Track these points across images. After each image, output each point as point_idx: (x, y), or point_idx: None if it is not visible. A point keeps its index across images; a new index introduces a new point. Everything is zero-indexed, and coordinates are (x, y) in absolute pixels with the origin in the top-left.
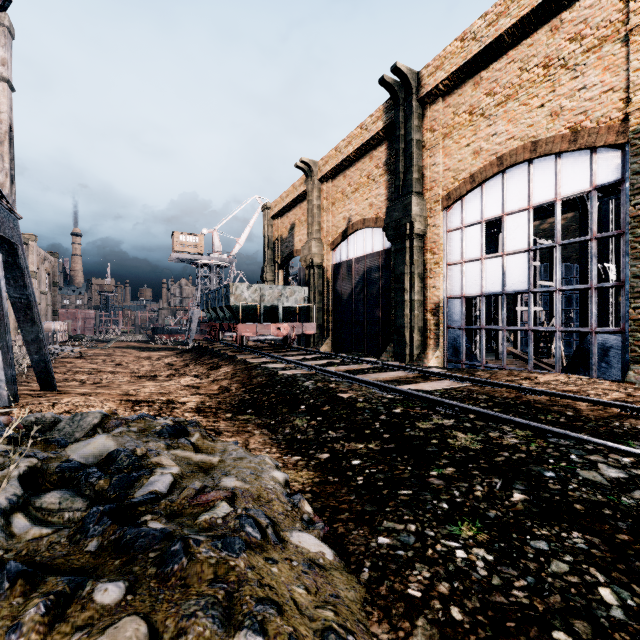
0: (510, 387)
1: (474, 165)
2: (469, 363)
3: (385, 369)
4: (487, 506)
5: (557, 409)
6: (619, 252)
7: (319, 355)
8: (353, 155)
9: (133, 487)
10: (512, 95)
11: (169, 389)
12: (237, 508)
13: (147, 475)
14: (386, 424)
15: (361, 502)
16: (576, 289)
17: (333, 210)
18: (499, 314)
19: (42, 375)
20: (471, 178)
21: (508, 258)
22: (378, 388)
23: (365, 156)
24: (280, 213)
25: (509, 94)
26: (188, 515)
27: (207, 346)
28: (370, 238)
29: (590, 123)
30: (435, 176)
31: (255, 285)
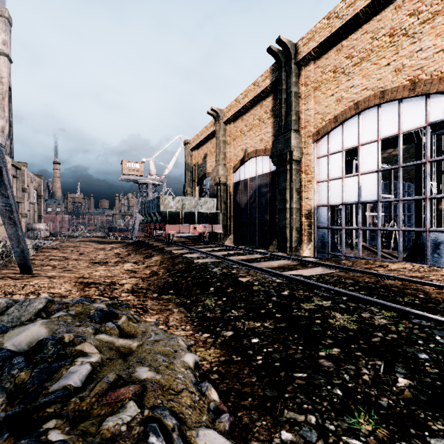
0: (369, 273)
1: (337, 109)
2: (333, 253)
3: (273, 258)
4: (377, 393)
5: (410, 292)
6: (439, 173)
7: (224, 247)
8: (248, 104)
9: (51, 379)
10: (365, 57)
11: (114, 273)
12: (144, 409)
13: (67, 365)
14: (277, 305)
15: (262, 385)
16: (414, 199)
17: (234, 144)
18: (353, 218)
19: (22, 262)
20: (335, 119)
21: (362, 177)
22: (269, 274)
23: (257, 105)
24: (196, 146)
25: (363, 57)
26: (94, 418)
27: (144, 240)
28: (260, 163)
29: (425, 76)
30: (308, 118)
31: (178, 197)
